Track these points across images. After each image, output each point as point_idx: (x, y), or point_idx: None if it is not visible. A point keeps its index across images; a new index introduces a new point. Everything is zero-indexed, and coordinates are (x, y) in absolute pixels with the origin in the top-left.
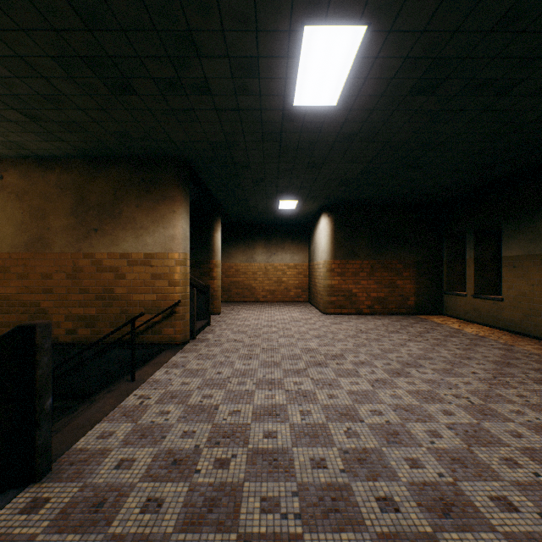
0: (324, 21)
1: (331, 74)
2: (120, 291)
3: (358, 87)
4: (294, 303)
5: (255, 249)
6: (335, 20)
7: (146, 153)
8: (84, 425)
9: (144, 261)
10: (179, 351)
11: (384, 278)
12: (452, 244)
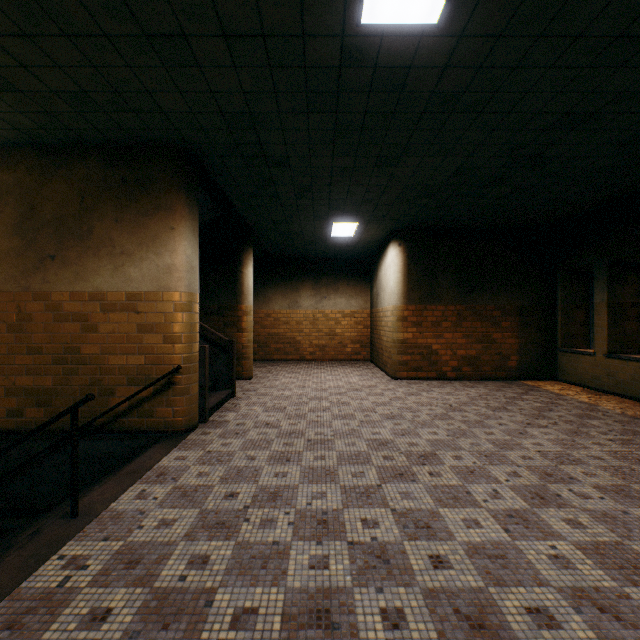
0: None
1: None
2: (90, 351)
3: None
4: (351, 362)
5: (300, 291)
6: None
7: (126, 137)
8: None
9: (126, 304)
10: (177, 446)
11: (476, 329)
12: (570, 283)
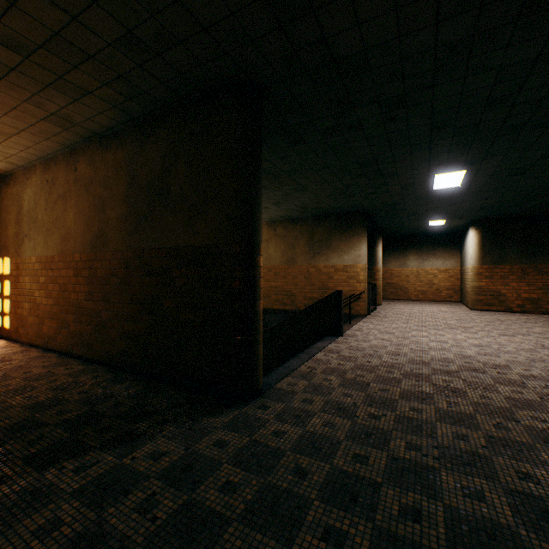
0: (444, 172)
1: (452, 180)
2: (330, 285)
3: (470, 180)
4: (444, 302)
5: (407, 256)
6: (449, 171)
7: (345, 212)
8: (343, 330)
9: (343, 269)
10: (364, 318)
11: (537, 281)
12: None
